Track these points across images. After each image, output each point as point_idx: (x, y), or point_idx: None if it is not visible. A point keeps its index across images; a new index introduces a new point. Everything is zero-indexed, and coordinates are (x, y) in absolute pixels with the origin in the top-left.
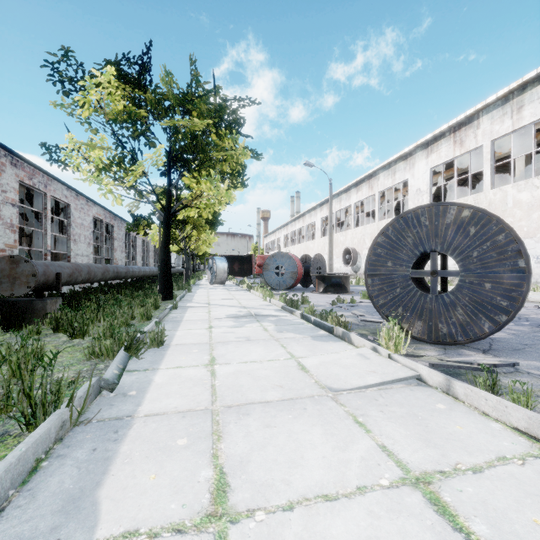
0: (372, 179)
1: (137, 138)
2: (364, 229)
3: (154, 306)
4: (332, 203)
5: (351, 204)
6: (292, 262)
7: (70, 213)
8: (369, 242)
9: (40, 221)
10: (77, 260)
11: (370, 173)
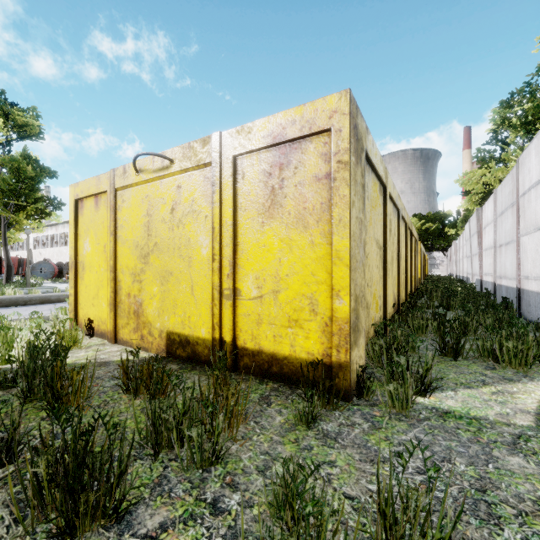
0: None
1: None
2: None
3: None
4: None
5: None
6: (52, 266)
7: None
8: None
9: None
10: None
11: None
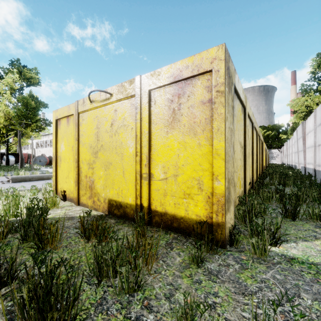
0: None
1: None
2: None
3: None
4: None
5: None
6: (45, 158)
7: None
8: None
9: None
10: None
11: None
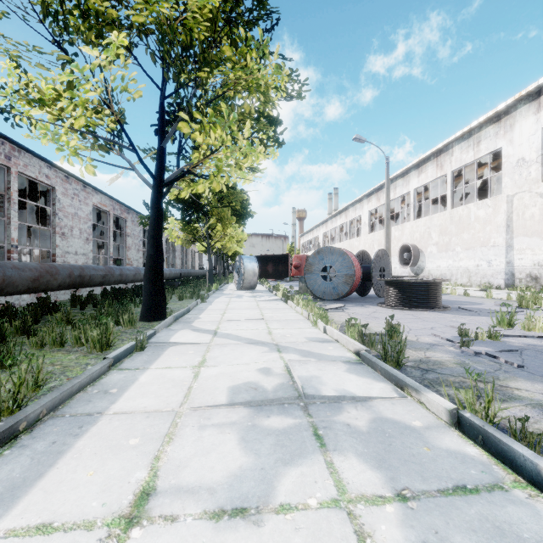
0: (442, 155)
1: (93, 44)
2: (429, 220)
3: (100, 345)
4: (389, 187)
5: (410, 191)
6: (346, 261)
7: (55, 198)
8: (438, 236)
9: (1, 206)
10: (67, 259)
11: (440, 147)
